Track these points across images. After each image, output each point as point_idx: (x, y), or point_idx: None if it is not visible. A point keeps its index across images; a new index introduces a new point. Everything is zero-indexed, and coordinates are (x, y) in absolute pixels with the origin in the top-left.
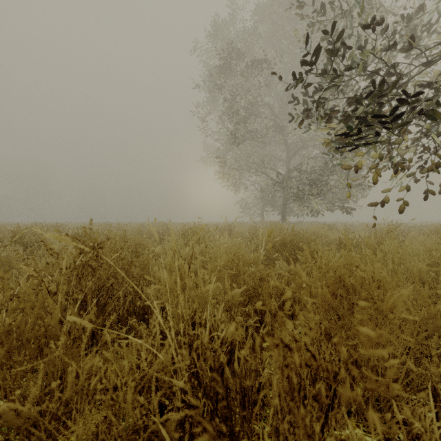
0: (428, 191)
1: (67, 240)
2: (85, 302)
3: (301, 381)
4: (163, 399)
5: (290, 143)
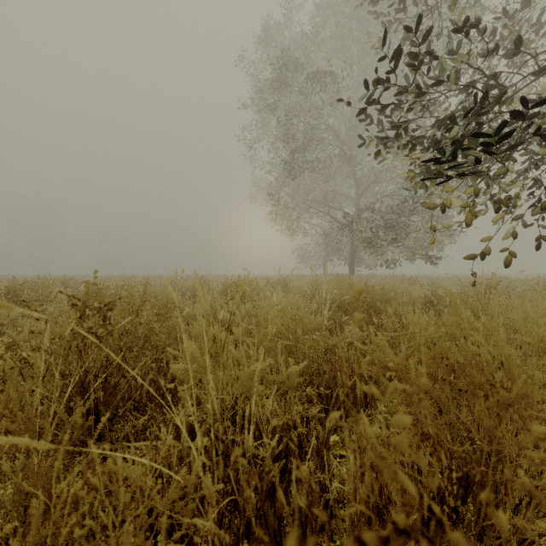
0: (540, 235)
1: (3, 303)
2: (87, 384)
3: (387, 503)
4: (182, 545)
5: (360, 177)
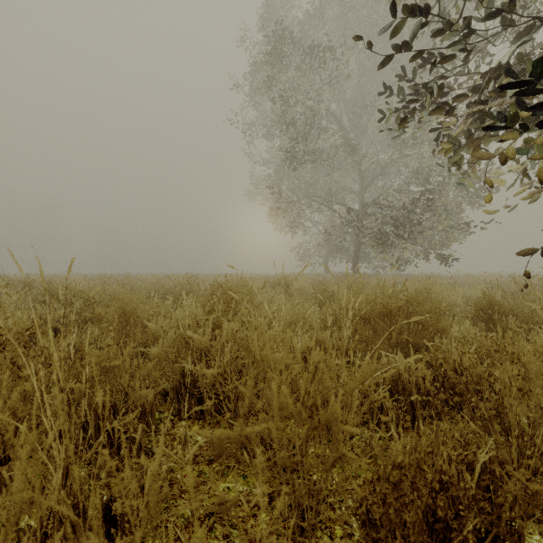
0: None
1: None
2: None
3: None
4: None
5: (364, 169)
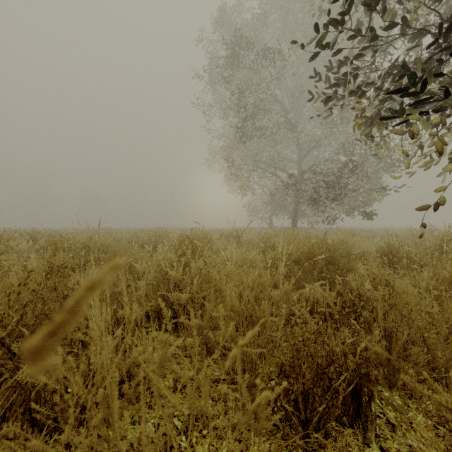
0: None
1: None
2: None
3: None
4: None
5: (301, 143)
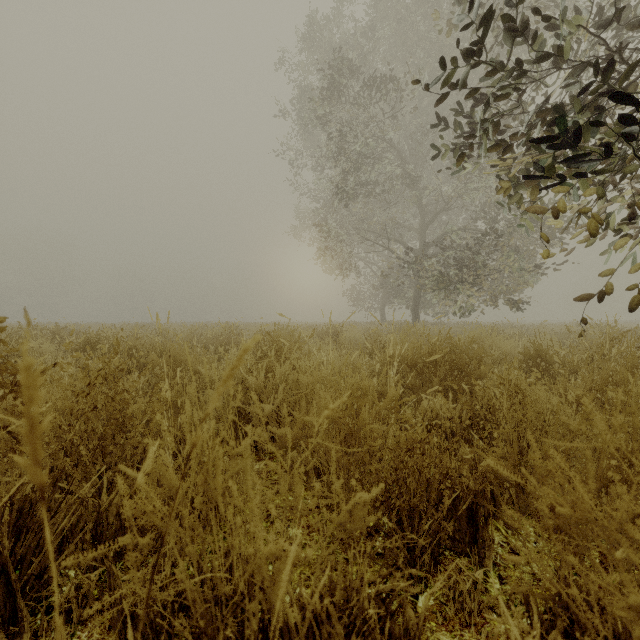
0: None
1: None
2: None
3: None
4: None
5: (425, 204)
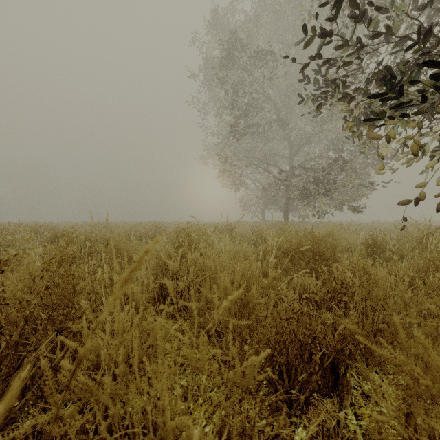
0: None
1: None
2: None
3: None
4: None
5: (293, 139)
